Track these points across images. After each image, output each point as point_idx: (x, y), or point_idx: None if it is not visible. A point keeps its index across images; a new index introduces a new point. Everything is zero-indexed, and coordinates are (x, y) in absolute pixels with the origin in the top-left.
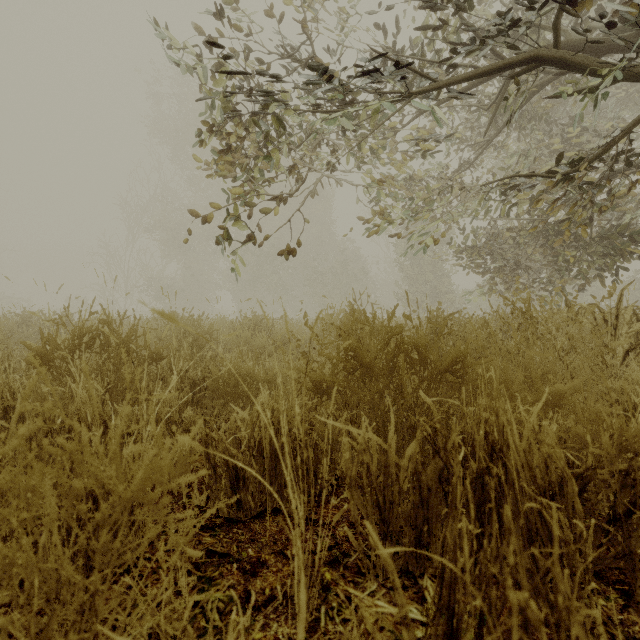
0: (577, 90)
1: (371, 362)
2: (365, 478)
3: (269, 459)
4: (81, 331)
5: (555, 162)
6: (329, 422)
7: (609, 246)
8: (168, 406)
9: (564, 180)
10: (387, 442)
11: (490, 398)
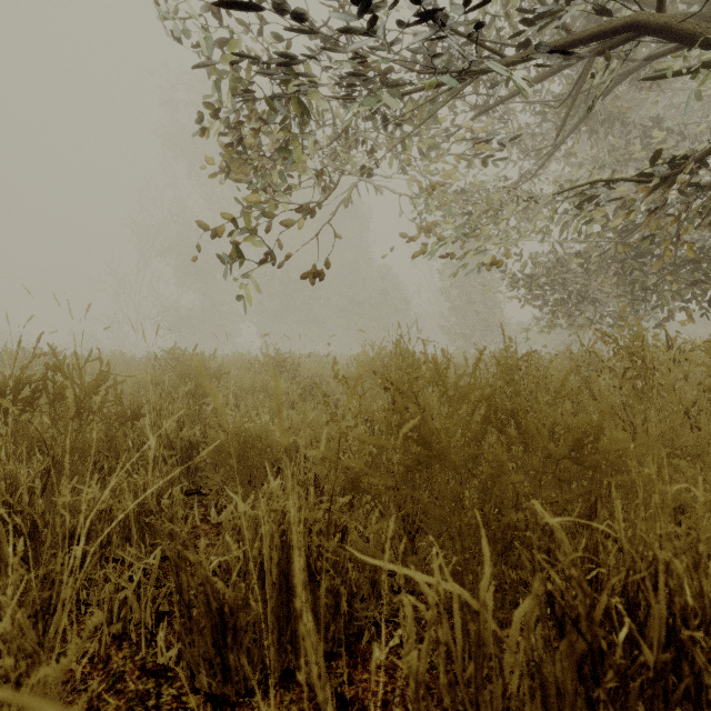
0: (683, 68)
1: (445, 447)
2: (443, 675)
3: (277, 591)
4: (17, 382)
5: (650, 163)
6: (375, 563)
7: (698, 270)
8: (141, 488)
9: (660, 186)
10: (466, 570)
11: (625, 494)
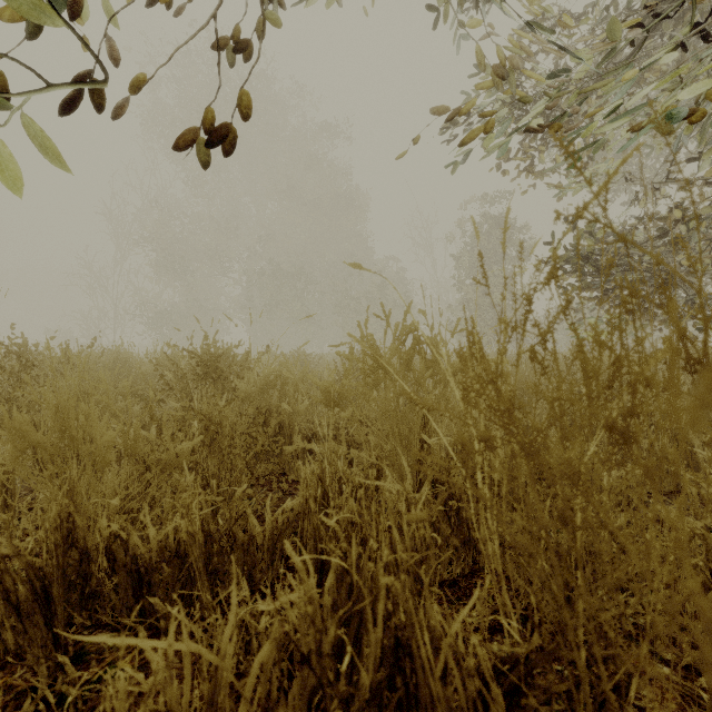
0: None
1: None
2: None
3: None
4: None
5: None
6: None
7: None
8: None
9: None
10: None
11: None
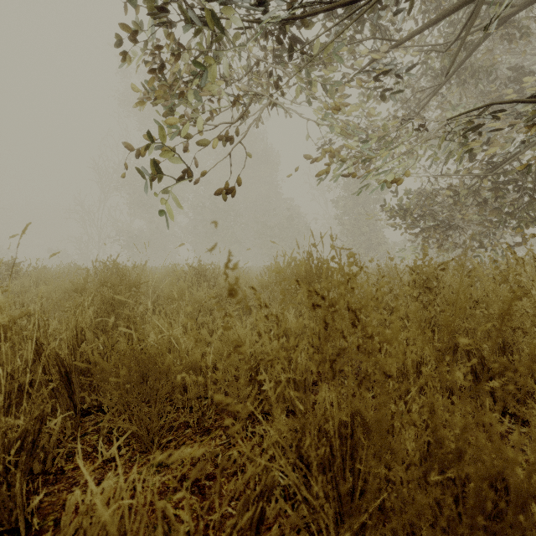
0: None
1: None
2: None
3: None
4: None
5: None
6: None
7: None
8: None
9: None
10: None
11: None
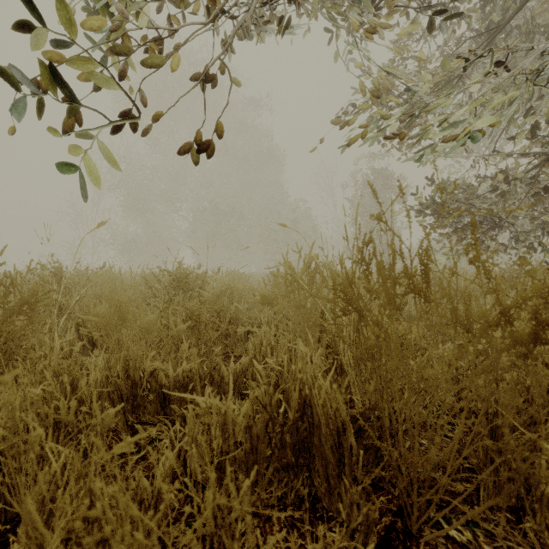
0: None
1: None
2: None
3: None
4: None
5: None
6: None
7: None
8: None
9: None
10: None
11: None
